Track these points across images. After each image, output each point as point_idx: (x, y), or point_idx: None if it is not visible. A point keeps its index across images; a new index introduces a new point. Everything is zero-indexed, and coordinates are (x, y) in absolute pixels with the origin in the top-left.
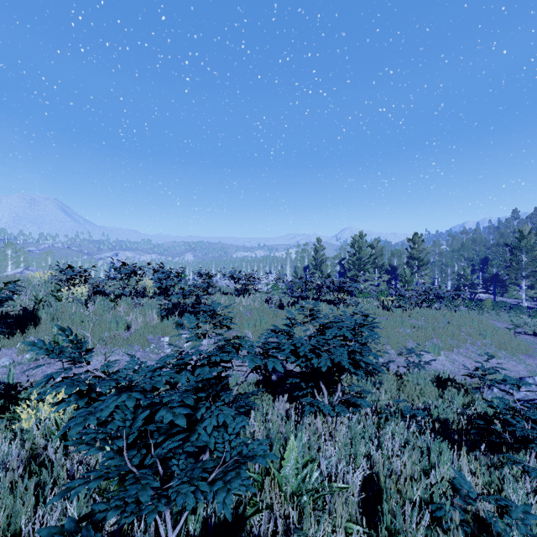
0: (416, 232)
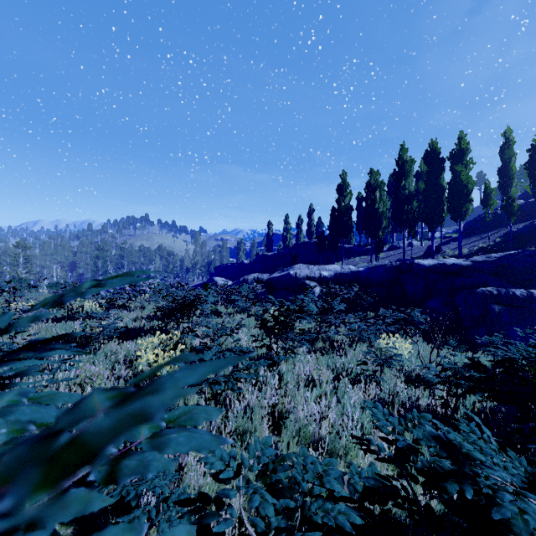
0: (21, 239)
